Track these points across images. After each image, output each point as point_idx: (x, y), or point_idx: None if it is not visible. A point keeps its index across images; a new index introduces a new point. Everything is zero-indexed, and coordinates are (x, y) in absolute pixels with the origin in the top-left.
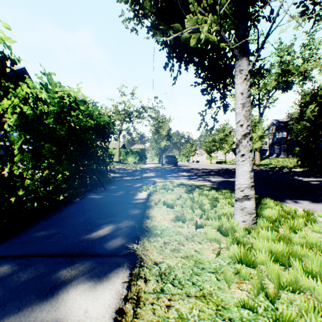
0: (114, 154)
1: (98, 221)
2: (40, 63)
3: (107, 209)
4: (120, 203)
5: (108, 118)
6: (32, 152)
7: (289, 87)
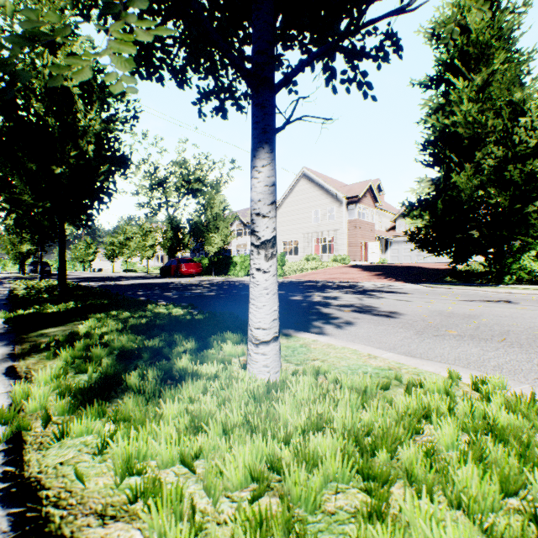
0: None
1: None
2: None
3: None
4: None
5: None
6: None
7: (196, 195)
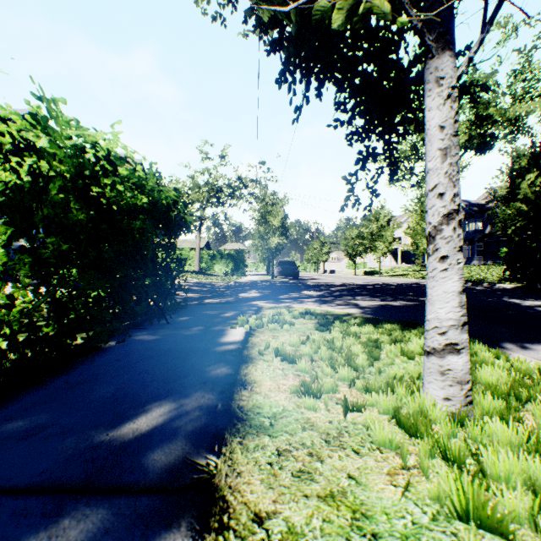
0: (191, 259)
1: (142, 394)
2: (31, 76)
3: (165, 364)
4: (192, 350)
5: (175, 193)
6: (32, 254)
7: (488, 145)
